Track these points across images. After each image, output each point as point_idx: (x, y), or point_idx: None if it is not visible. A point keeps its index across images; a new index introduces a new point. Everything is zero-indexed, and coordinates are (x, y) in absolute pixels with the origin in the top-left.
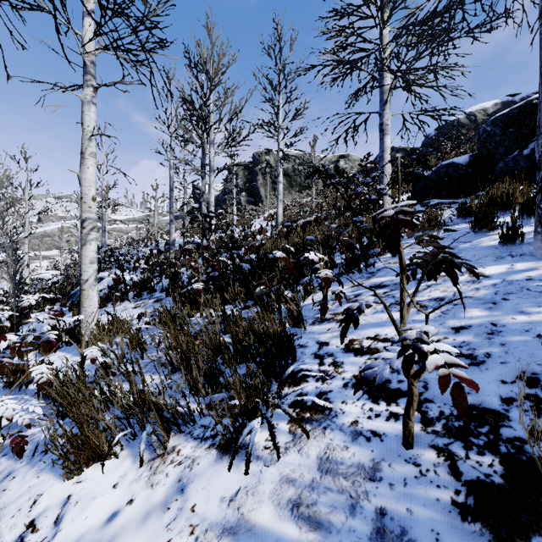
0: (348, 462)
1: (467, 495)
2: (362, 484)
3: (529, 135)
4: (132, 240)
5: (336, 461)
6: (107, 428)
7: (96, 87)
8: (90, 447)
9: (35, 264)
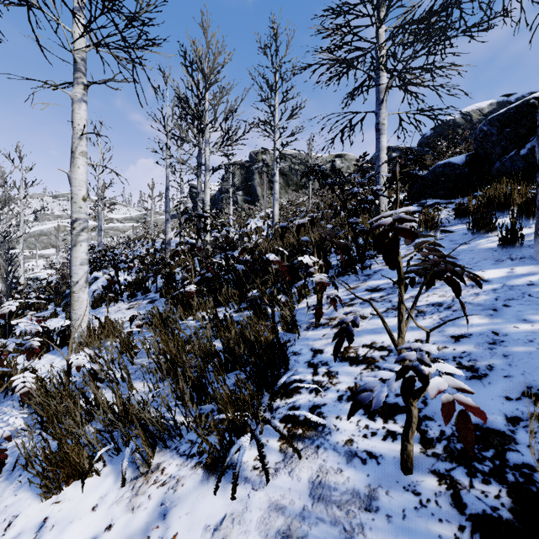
0: (342, 488)
1: (473, 532)
2: (356, 515)
3: (526, 135)
4: (128, 239)
5: (329, 486)
6: (89, 442)
7: (87, 85)
8: (70, 464)
9: (32, 263)
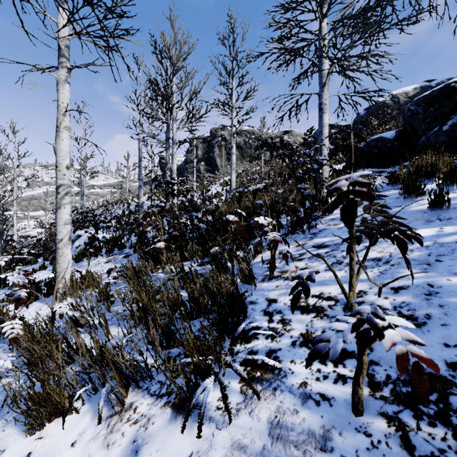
0: (298, 429)
1: None
2: (313, 455)
3: (448, 114)
4: (107, 203)
5: (287, 426)
6: (70, 383)
7: (70, 68)
8: (52, 403)
9: (24, 223)
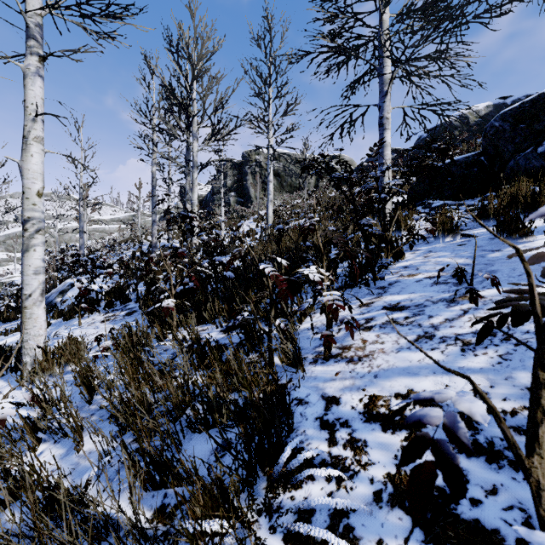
0: None
1: None
2: None
3: (543, 131)
4: (114, 242)
5: None
6: None
7: (43, 56)
8: None
9: (11, 266)
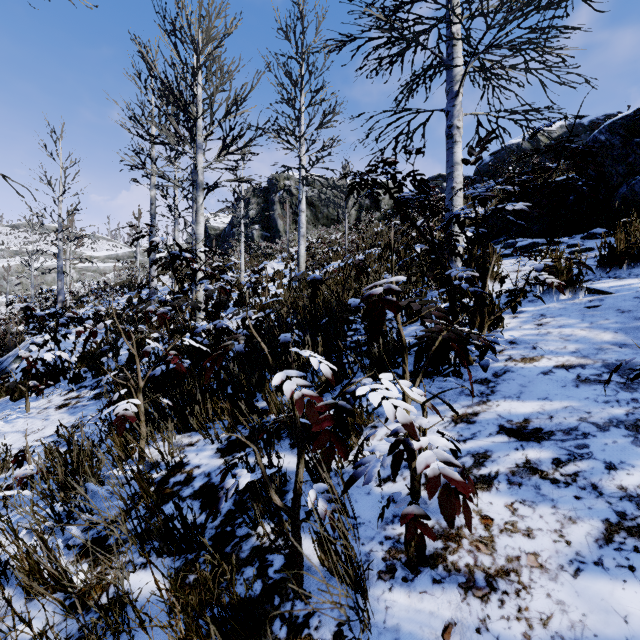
0: None
1: None
2: None
3: None
4: (105, 285)
5: None
6: None
7: None
8: None
9: None
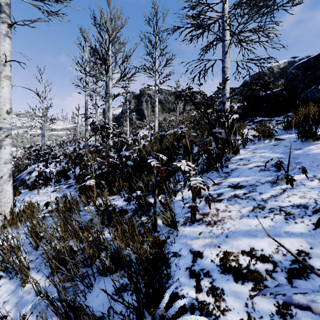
0: None
1: None
2: None
3: None
4: (63, 142)
5: None
6: None
7: (10, 24)
8: None
9: None
